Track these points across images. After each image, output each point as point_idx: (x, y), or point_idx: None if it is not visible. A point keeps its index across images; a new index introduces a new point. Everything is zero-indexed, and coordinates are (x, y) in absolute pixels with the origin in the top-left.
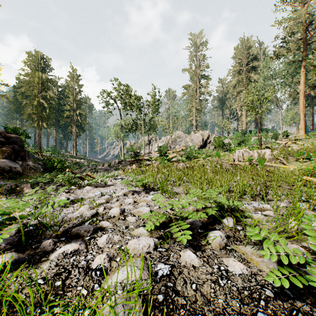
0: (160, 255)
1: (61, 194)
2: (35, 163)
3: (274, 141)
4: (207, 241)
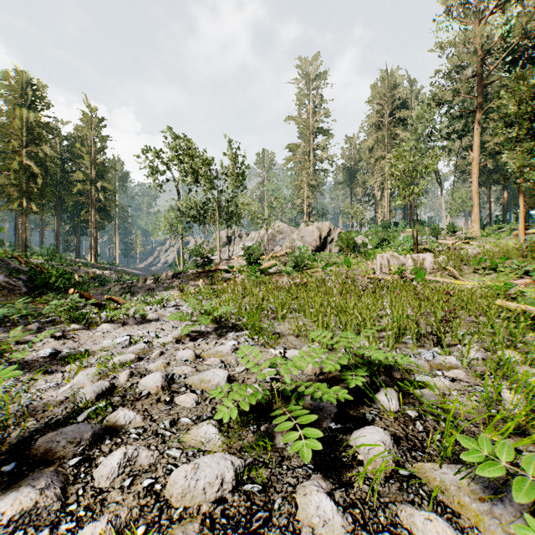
0: (249, 506)
1: (46, 343)
2: (11, 277)
3: (435, 240)
4: (352, 455)
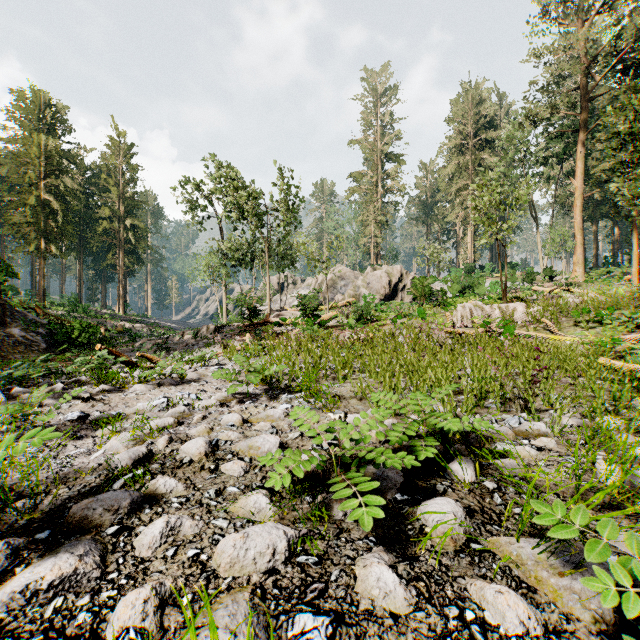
0: (303, 578)
1: (73, 405)
2: (28, 331)
3: (529, 287)
4: (419, 527)
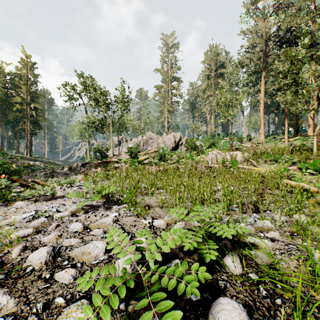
0: None
1: None
2: None
3: (240, 144)
4: None
